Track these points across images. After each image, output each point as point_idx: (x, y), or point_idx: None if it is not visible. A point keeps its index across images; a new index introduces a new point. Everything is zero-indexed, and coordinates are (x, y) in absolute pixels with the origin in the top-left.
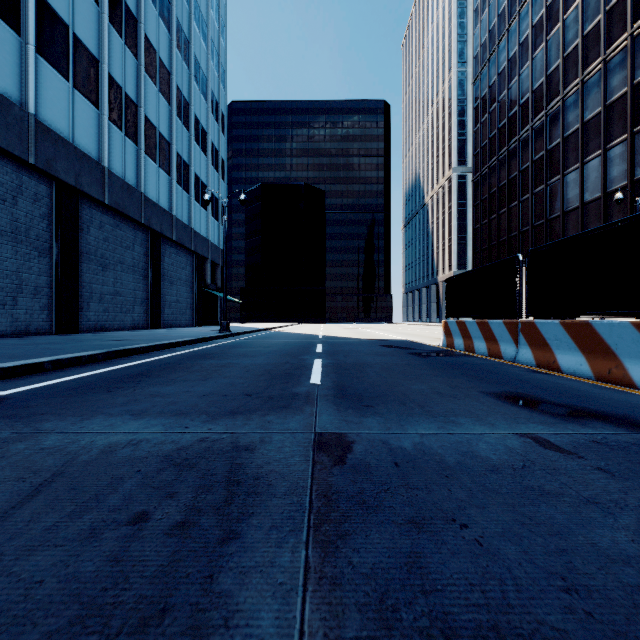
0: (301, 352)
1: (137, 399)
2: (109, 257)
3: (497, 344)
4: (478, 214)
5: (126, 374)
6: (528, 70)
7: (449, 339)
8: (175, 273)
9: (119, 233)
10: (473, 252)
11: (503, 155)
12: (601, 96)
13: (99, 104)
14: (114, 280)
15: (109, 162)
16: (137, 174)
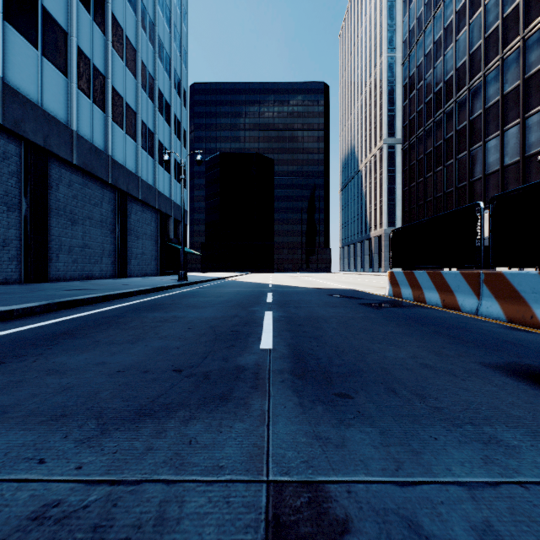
0: (251, 302)
1: (22, 380)
2: (78, 213)
3: (453, 295)
4: (407, 178)
5: (49, 333)
6: (452, 51)
7: (396, 289)
8: (141, 228)
9: (88, 191)
10: (402, 211)
11: (429, 126)
12: (520, 70)
13: (68, 73)
14: (83, 234)
15: (77, 126)
16: (105, 138)
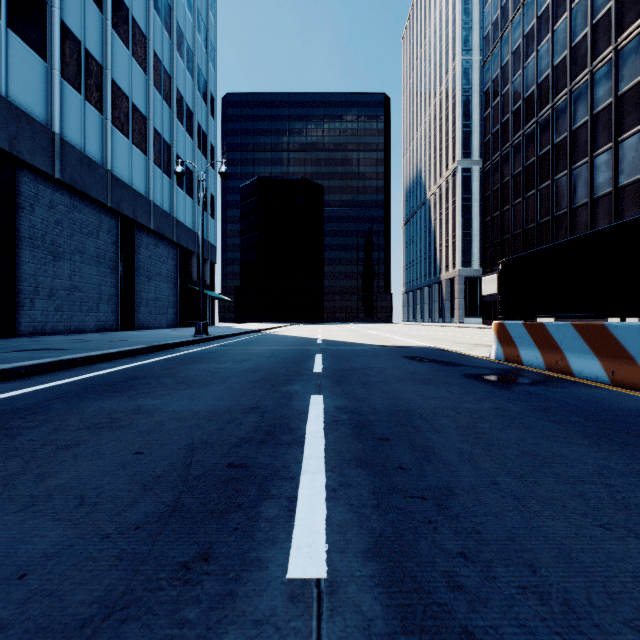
0: (289, 373)
1: None
2: (63, 244)
3: (634, 364)
4: (488, 206)
5: None
6: (548, 44)
7: (509, 349)
8: (154, 267)
9: (78, 216)
10: (483, 247)
11: (518, 140)
12: None
13: (47, 55)
14: (70, 272)
15: (62, 128)
16: (102, 148)
